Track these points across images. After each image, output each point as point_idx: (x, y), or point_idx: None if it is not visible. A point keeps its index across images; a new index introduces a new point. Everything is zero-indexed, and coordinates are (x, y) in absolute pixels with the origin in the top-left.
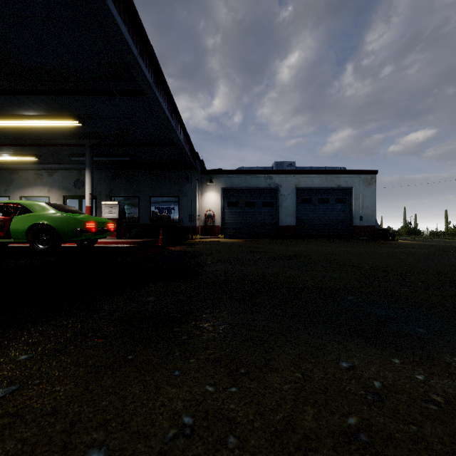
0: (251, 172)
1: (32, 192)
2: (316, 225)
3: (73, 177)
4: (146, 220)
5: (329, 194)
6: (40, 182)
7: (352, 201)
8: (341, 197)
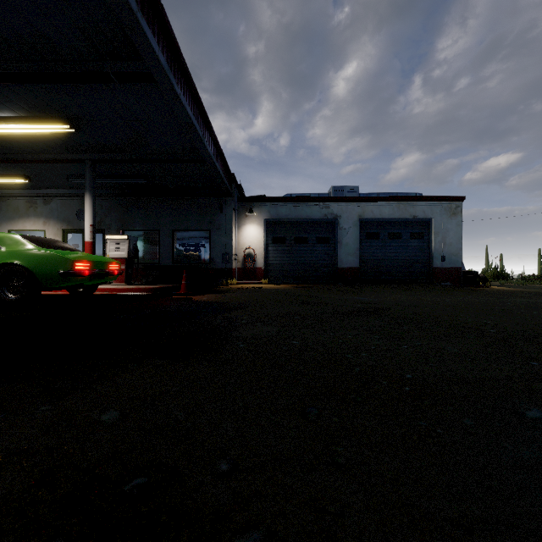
0: (302, 200)
1: (23, 225)
2: (385, 267)
3: (75, 205)
4: (168, 260)
5: (402, 227)
6: (34, 212)
7: (431, 237)
8: (417, 231)
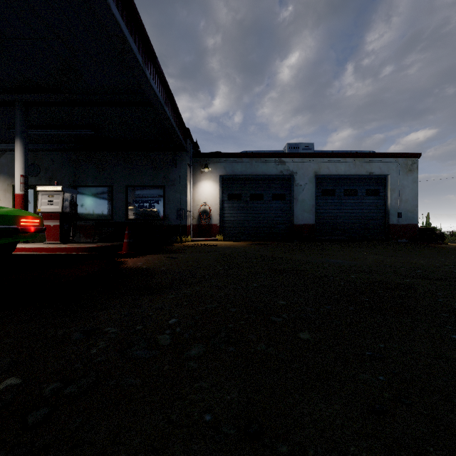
0: (257, 156)
1: None
2: (341, 224)
3: None
4: (121, 217)
5: (358, 183)
6: None
7: (387, 193)
8: (373, 188)
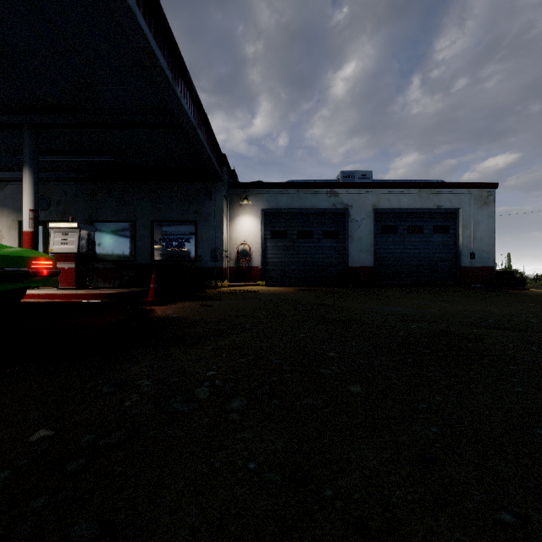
0: (306, 186)
1: None
2: (404, 266)
3: None
4: (146, 258)
5: (424, 219)
6: None
7: (458, 230)
8: (442, 224)
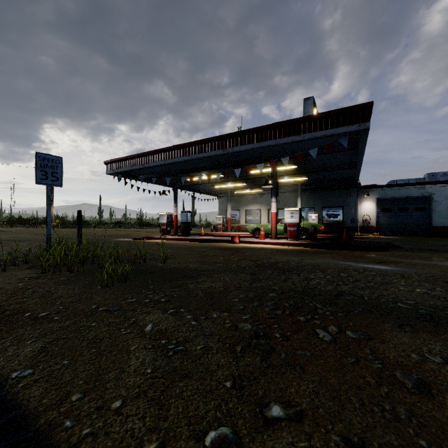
0: (403, 185)
1: (251, 207)
2: None
3: None
4: (319, 222)
5: None
6: (255, 201)
7: None
8: None
